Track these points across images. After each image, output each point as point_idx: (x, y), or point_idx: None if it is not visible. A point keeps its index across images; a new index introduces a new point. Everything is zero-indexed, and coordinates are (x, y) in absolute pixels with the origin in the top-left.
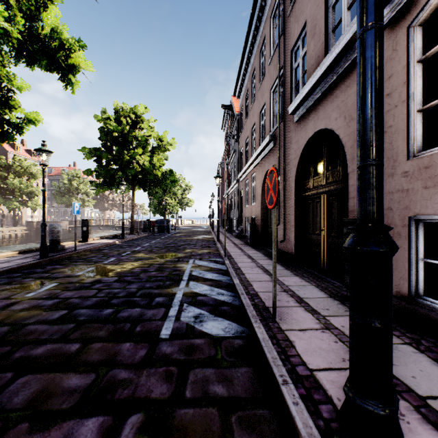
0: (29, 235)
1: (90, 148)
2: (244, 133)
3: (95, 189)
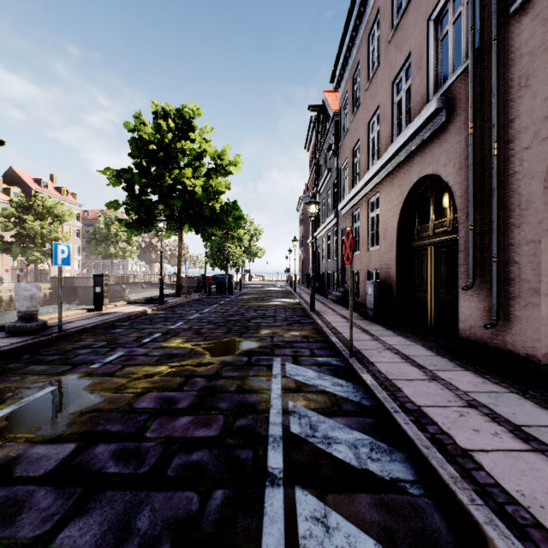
0: (54, 294)
1: (117, 170)
2: (351, 136)
3: (126, 231)
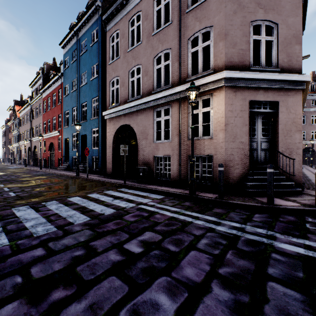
0: None
1: None
2: (22, 129)
3: None
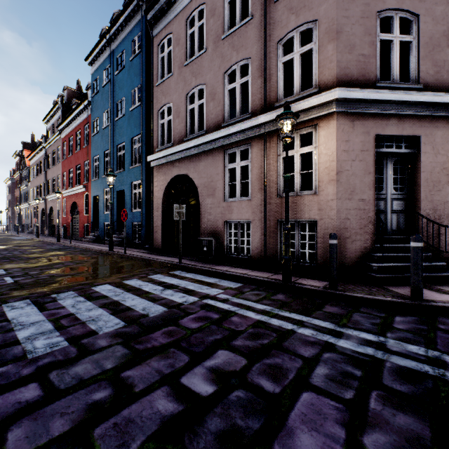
0: None
1: None
2: (34, 183)
3: None
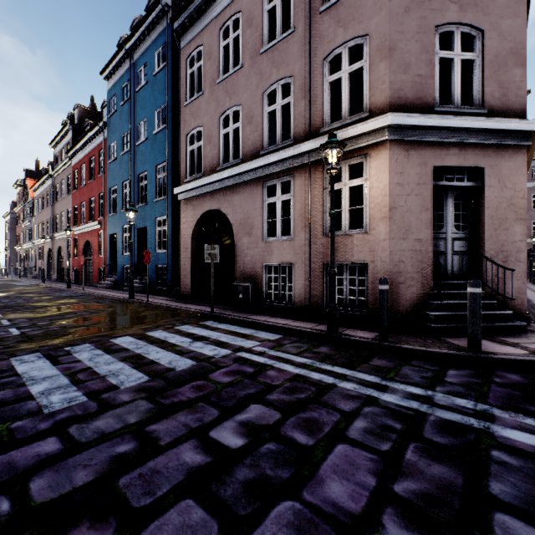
0: None
1: None
2: (38, 218)
3: None
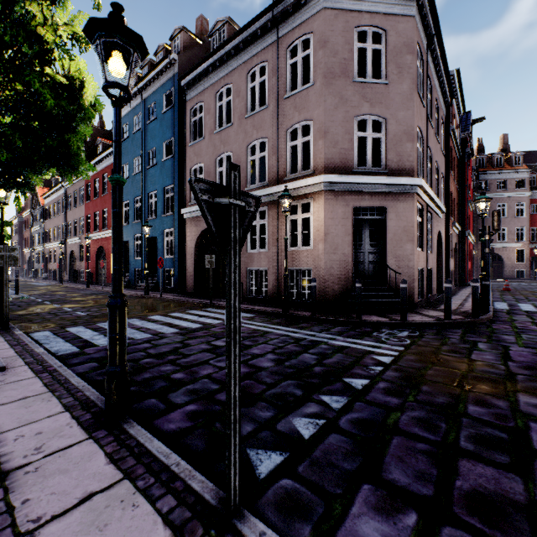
0: None
1: None
2: (49, 224)
3: None
